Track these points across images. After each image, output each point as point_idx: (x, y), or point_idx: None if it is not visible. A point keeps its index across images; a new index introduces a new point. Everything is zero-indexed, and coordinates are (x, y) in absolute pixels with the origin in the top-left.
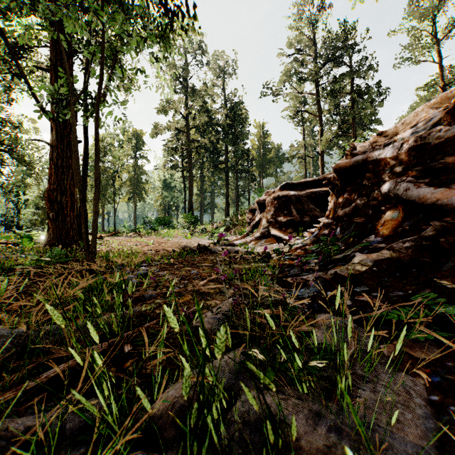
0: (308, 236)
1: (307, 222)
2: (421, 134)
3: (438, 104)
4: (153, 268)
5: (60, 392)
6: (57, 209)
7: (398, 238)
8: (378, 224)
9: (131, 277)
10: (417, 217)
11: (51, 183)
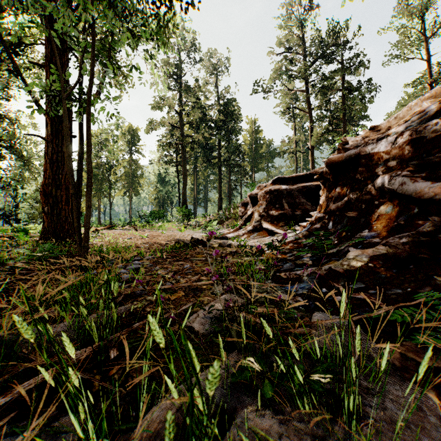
0: (300, 230)
1: (298, 215)
2: (417, 128)
3: (432, 98)
4: (146, 262)
5: (37, 406)
6: (52, 203)
7: (393, 233)
8: (371, 218)
9: (123, 272)
10: (412, 211)
11: (46, 178)
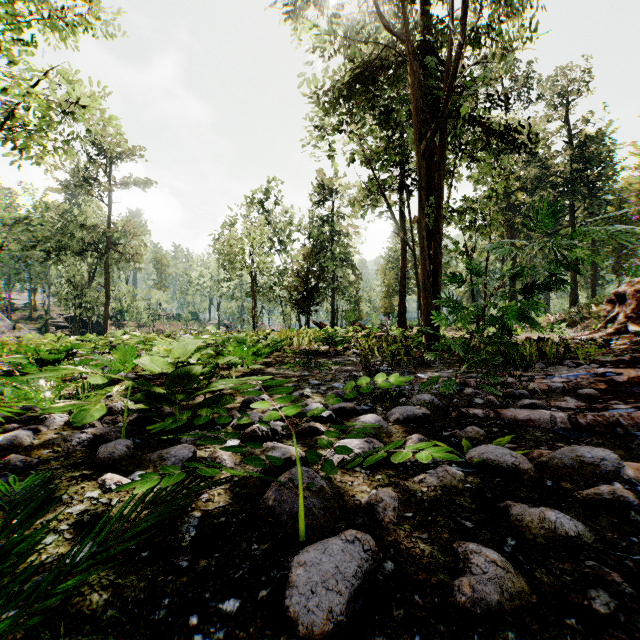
0: None
1: None
2: None
3: None
4: None
5: None
6: None
7: None
8: None
9: None
10: None
11: None
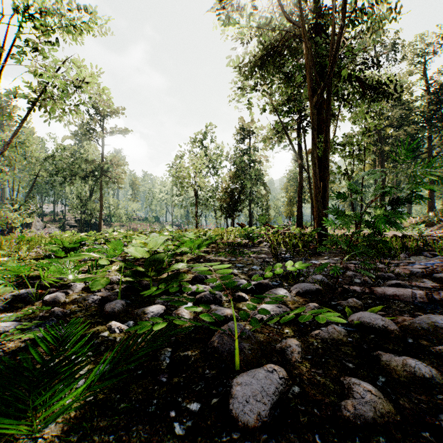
0: None
1: None
2: None
3: None
4: None
5: None
6: None
7: None
8: None
9: None
10: None
11: None
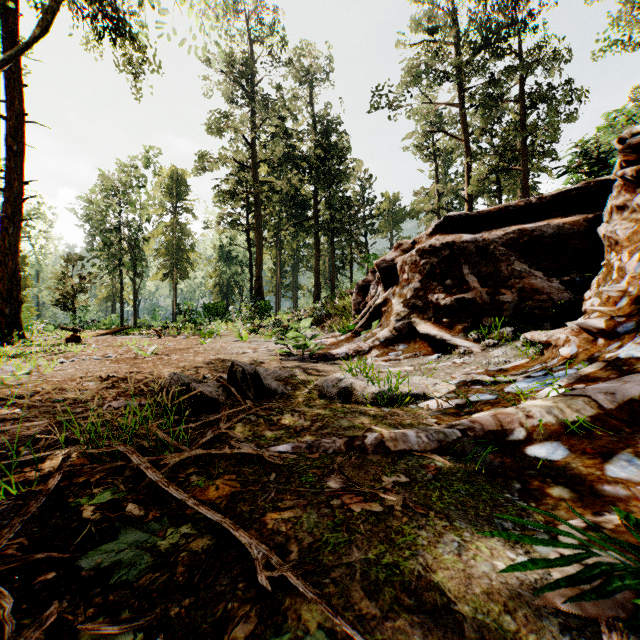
0: (573, 342)
1: (509, 303)
2: None
3: None
4: None
5: None
6: None
7: None
8: None
9: None
10: None
11: None
